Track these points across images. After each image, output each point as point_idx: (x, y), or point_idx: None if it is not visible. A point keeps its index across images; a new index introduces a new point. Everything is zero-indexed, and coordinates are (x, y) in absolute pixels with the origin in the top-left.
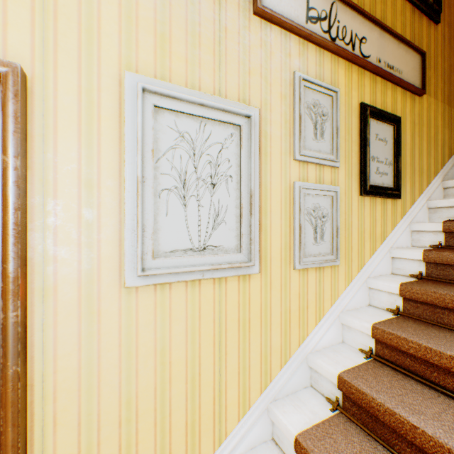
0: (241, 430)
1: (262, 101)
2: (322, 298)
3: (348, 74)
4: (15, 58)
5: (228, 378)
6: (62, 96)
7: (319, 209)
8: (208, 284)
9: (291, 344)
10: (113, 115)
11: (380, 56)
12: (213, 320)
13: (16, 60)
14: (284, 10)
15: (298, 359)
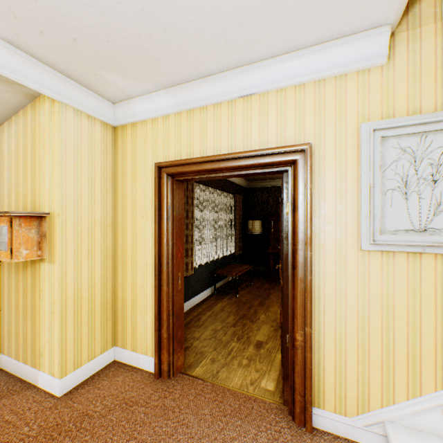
0: None
1: None
2: None
3: None
4: (307, 139)
5: None
6: (326, 149)
7: None
8: (429, 258)
9: None
10: (353, 150)
11: None
12: (433, 287)
13: (308, 139)
14: None
15: None
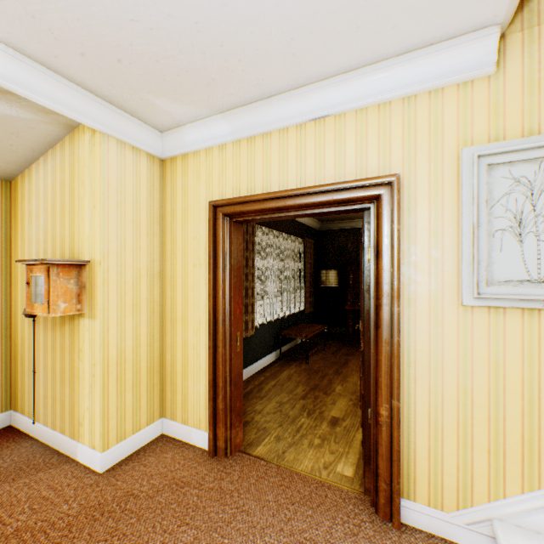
0: None
1: None
2: None
3: None
4: (394, 169)
5: None
6: (418, 181)
7: None
8: None
9: None
10: (452, 182)
11: None
12: None
13: (394, 170)
14: None
15: None
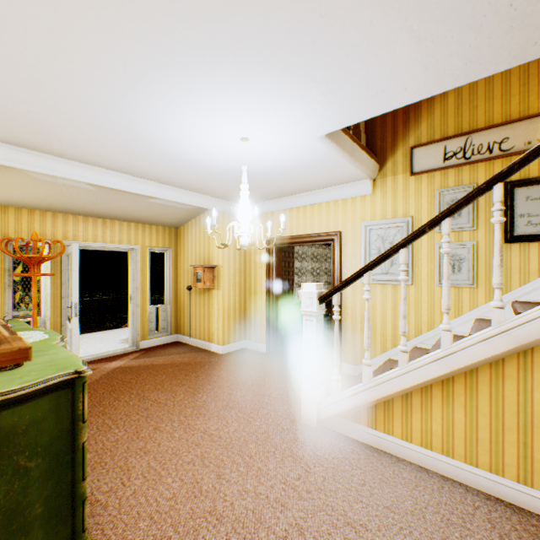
0: None
1: (415, 211)
2: (460, 304)
3: (489, 168)
4: (339, 228)
5: (397, 324)
6: (348, 233)
7: (456, 256)
8: (389, 286)
9: (434, 322)
10: (359, 235)
11: (530, 138)
12: (391, 300)
13: (339, 228)
14: (427, 166)
15: (439, 331)
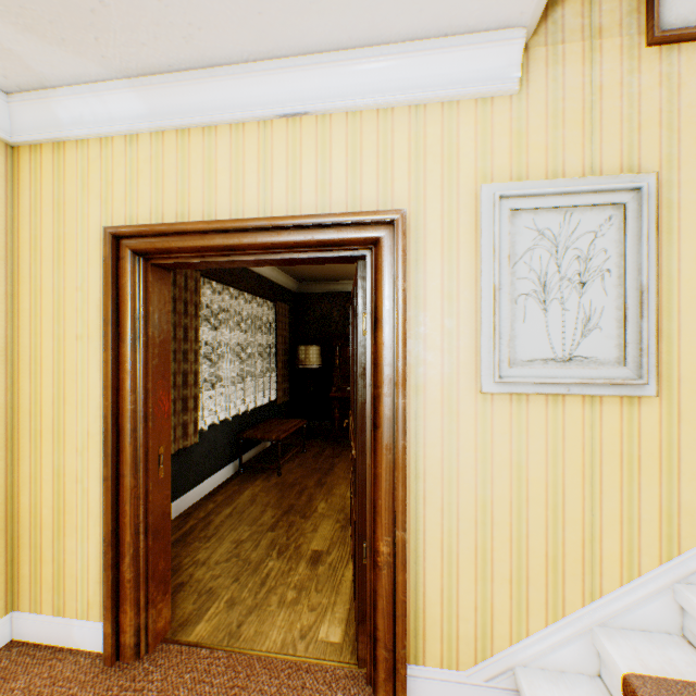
0: (624, 597)
1: (662, 159)
2: None
3: None
4: (398, 203)
5: (603, 523)
6: (428, 223)
7: None
8: (575, 402)
9: None
10: (469, 229)
11: None
12: (581, 447)
13: (399, 205)
14: None
15: None
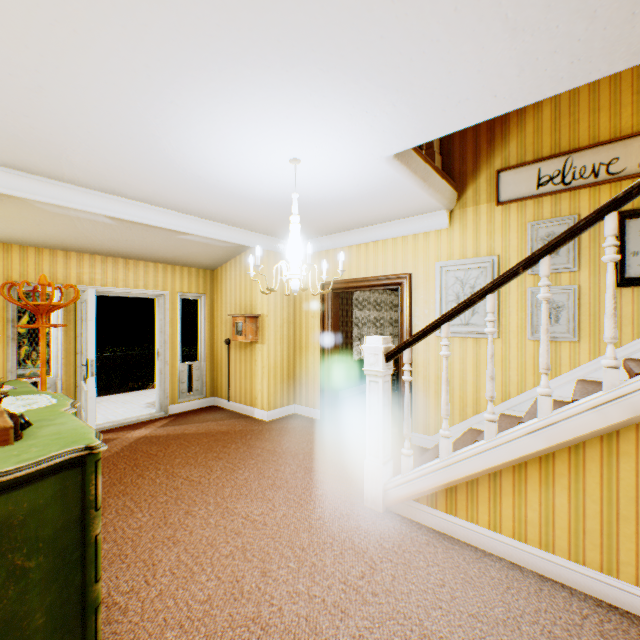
0: None
1: (502, 248)
2: (558, 362)
3: (594, 196)
4: (409, 269)
5: (480, 386)
6: (419, 276)
7: (553, 303)
8: (470, 340)
9: (525, 384)
10: (433, 277)
11: None
12: (472, 357)
13: (409, 270)
14: (517, 193)
15: (531, 394)
